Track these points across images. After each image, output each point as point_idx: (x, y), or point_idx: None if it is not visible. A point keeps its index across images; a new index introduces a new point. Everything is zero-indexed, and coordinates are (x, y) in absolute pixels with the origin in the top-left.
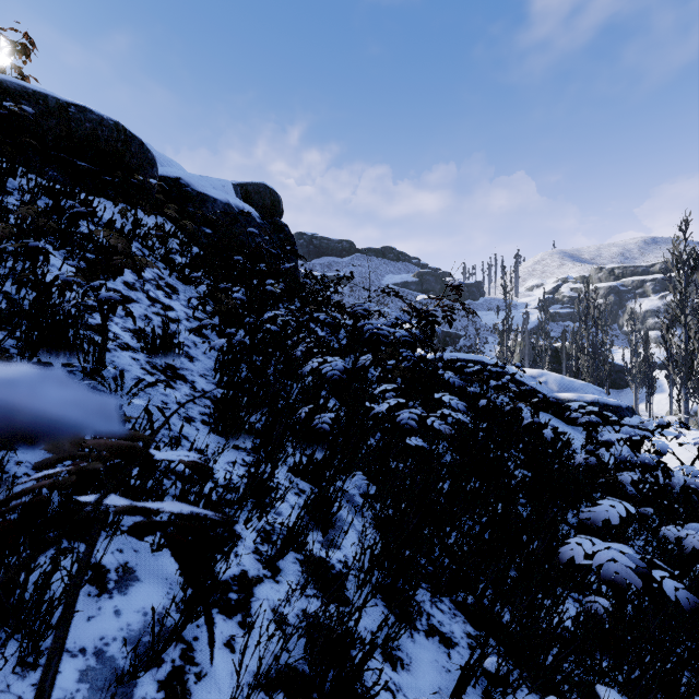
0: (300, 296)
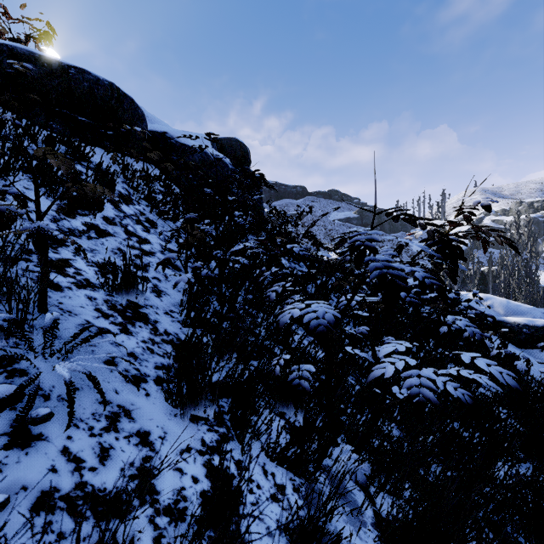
0: (266, 229)
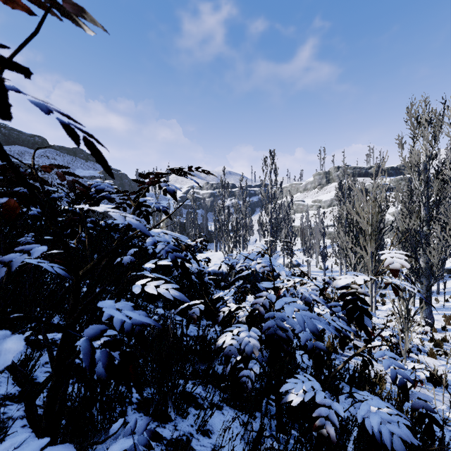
0: None
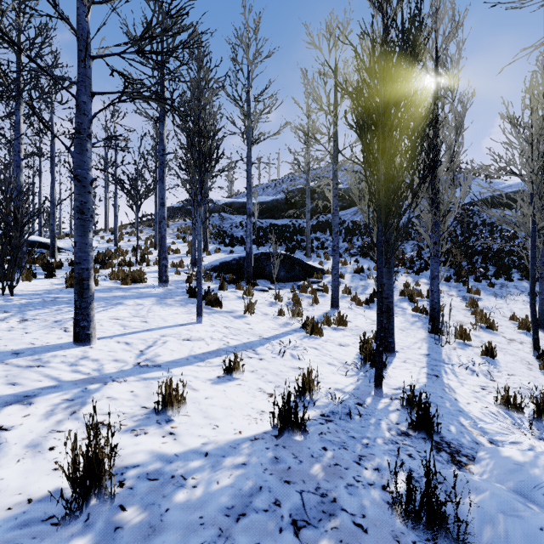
0: None
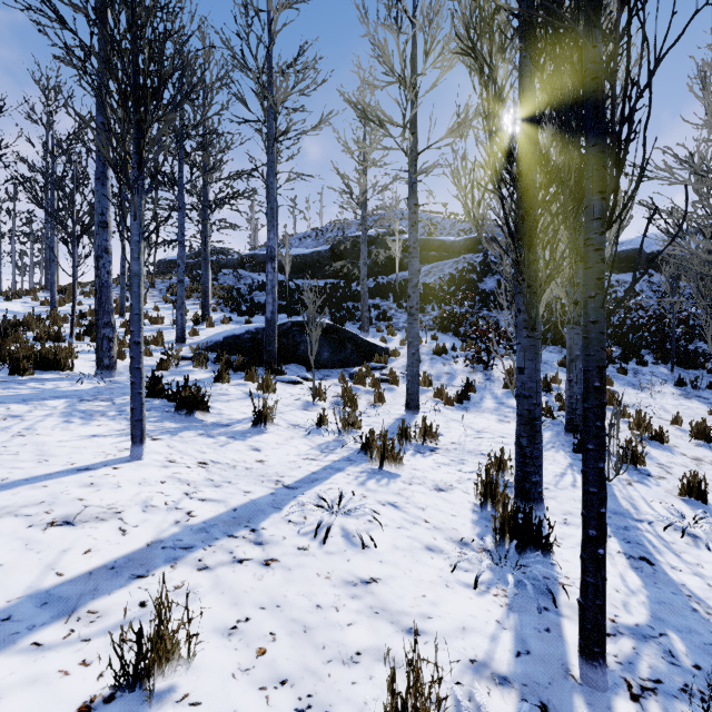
0: None
